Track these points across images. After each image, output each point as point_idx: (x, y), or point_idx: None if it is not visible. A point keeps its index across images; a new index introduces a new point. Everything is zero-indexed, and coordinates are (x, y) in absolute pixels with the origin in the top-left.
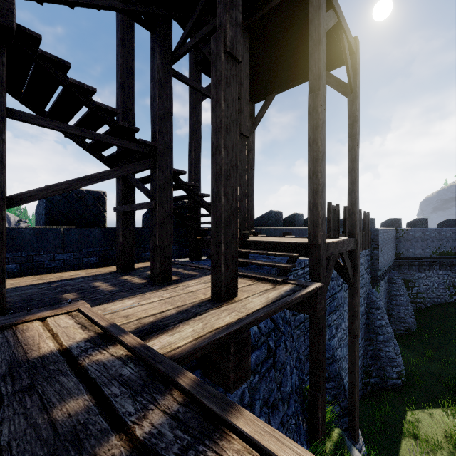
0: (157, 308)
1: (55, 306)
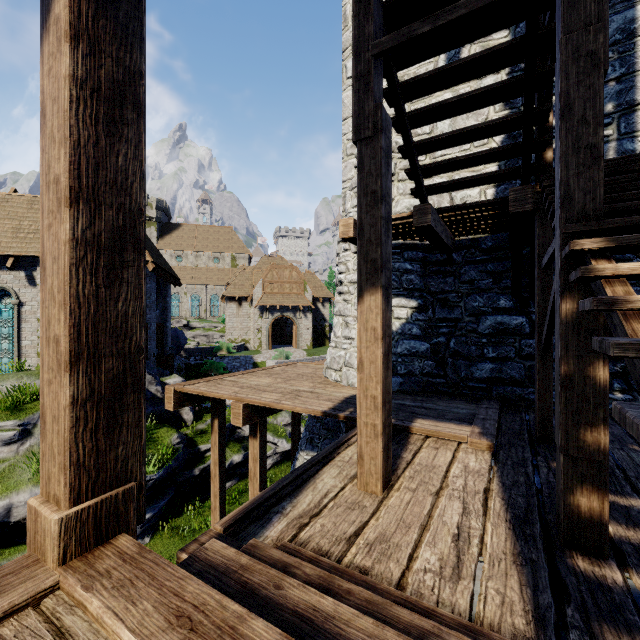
0: (427, 458)
1: (491, 435)
